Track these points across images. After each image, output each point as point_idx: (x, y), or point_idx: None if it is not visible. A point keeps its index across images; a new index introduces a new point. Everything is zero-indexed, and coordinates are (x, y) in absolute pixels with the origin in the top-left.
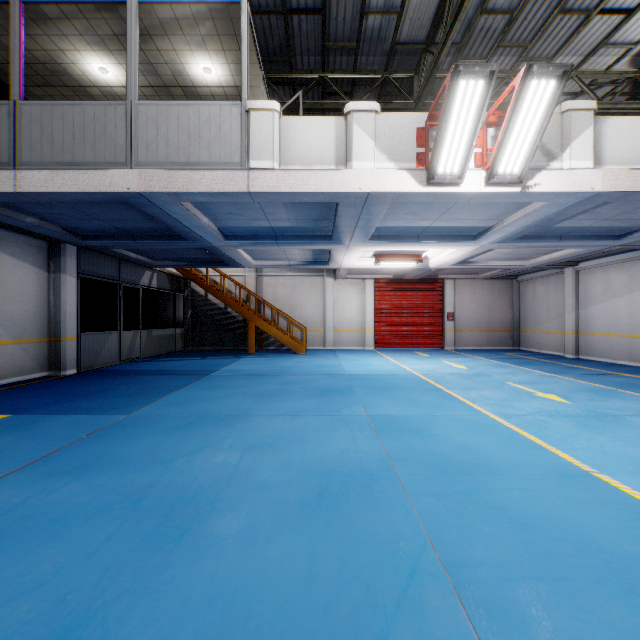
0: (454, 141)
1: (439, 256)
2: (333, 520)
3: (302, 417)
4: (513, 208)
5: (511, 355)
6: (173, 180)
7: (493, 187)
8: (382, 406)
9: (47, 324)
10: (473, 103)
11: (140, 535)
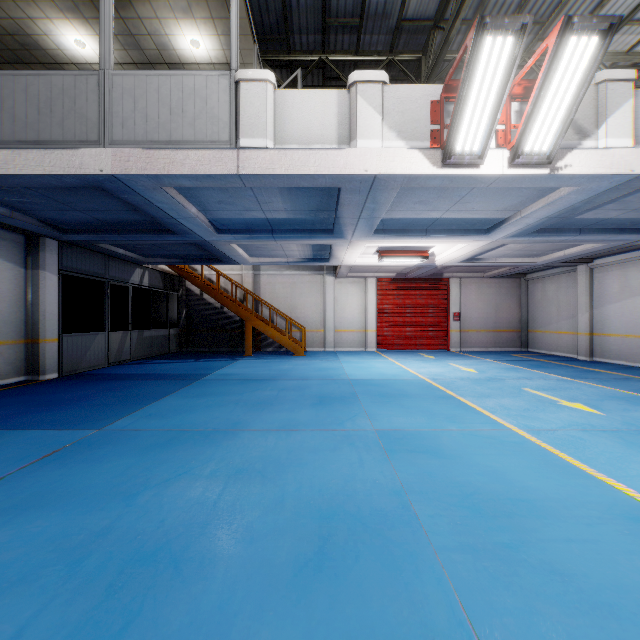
0: (475, 113)
1: (446, 252)
2: (338, 595)
3: (299, 432)
4: (535, 196)
5: (521, 357)
6: (152, 161)
7: (517, 169)
8: (390, 418)
9: (25, 325)
10: (499, 66)
11: (66, 625)
